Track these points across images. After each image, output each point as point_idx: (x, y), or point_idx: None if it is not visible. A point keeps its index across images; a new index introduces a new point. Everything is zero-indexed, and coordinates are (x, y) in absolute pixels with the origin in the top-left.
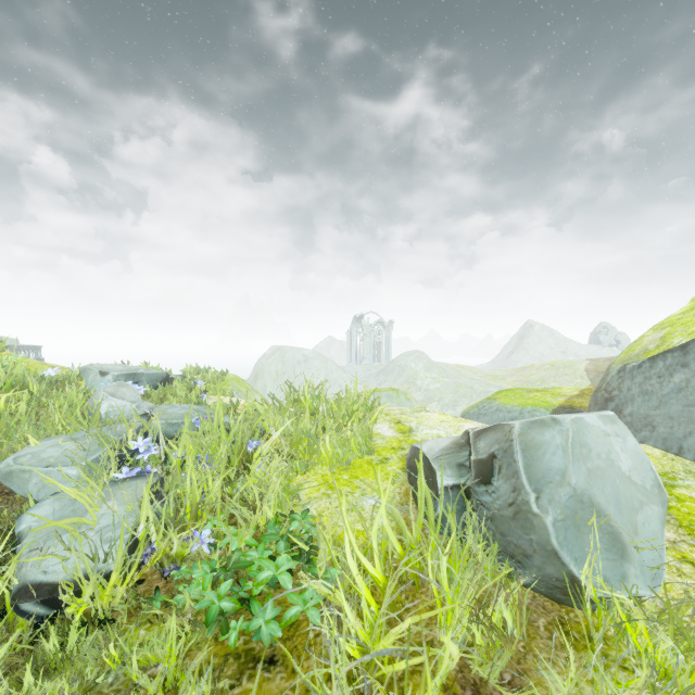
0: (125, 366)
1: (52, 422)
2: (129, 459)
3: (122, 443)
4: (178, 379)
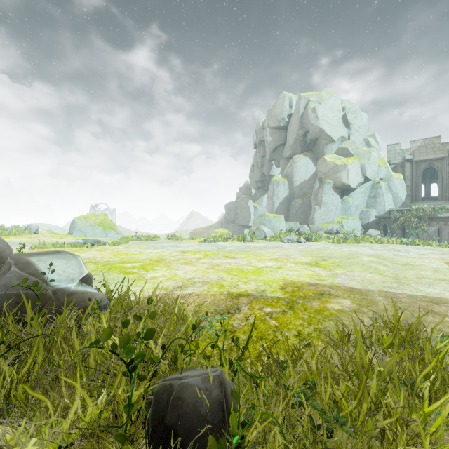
0: None
1: None
2: None
3: None
4: None
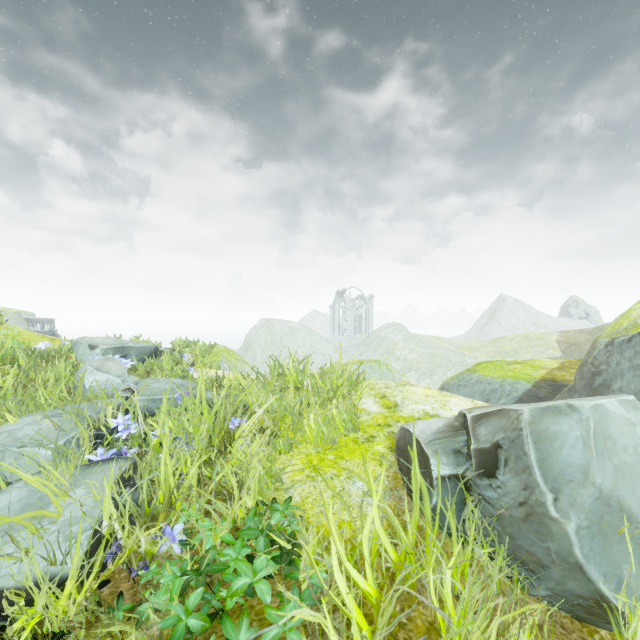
0: (115, 339)
1: (35, 398)
2: (108, 437)
3: (100, 421)
4: (167, 352)
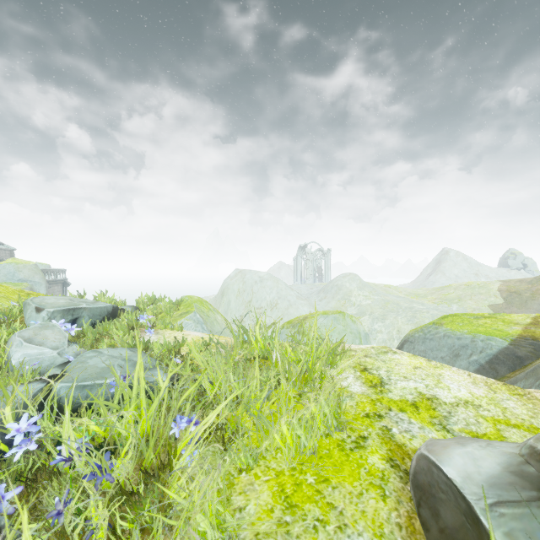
0: (70, 299)
1: None
2: (5, 450)
3: None
4: (128, 311)
